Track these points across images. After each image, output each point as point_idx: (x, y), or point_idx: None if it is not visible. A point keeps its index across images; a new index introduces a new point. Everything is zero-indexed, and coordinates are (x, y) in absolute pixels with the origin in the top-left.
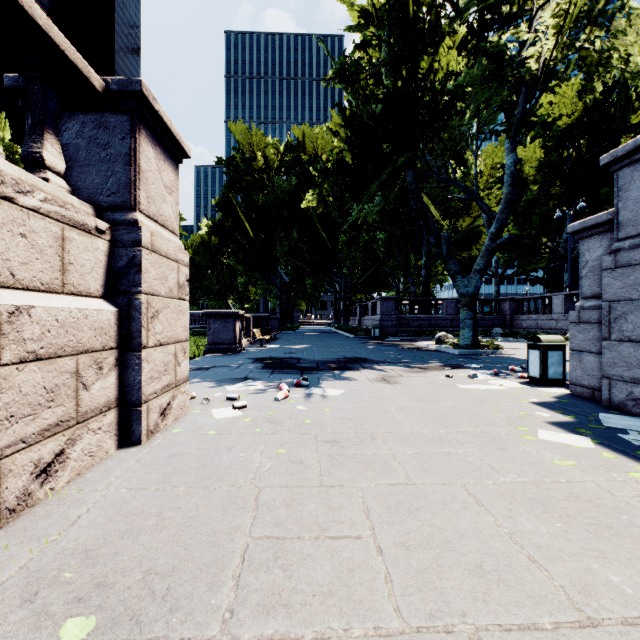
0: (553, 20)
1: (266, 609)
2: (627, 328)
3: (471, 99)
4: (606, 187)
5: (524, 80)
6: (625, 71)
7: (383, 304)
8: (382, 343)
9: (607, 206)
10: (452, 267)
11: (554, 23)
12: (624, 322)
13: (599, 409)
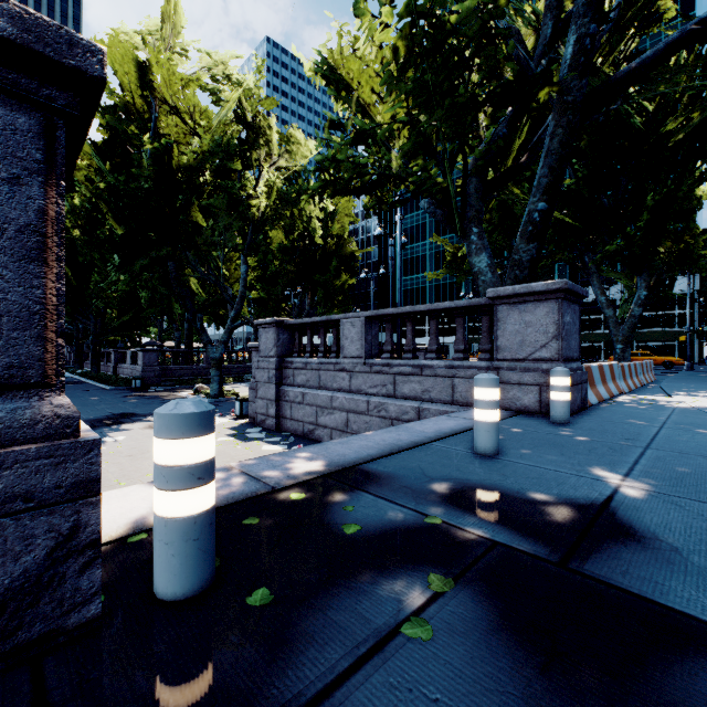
0: (268, 190)
1: (128, 480)
2: (261, 393)
3: (219, 217)
4: (320, 274)
5: (252, 219)
6: (309, 226)
7: (145, 356)
8: (145, 395)
9: (320, 287)
10: (205, 338)
11: (268, 192)
12: (260, 391)
13: (252, 427)
